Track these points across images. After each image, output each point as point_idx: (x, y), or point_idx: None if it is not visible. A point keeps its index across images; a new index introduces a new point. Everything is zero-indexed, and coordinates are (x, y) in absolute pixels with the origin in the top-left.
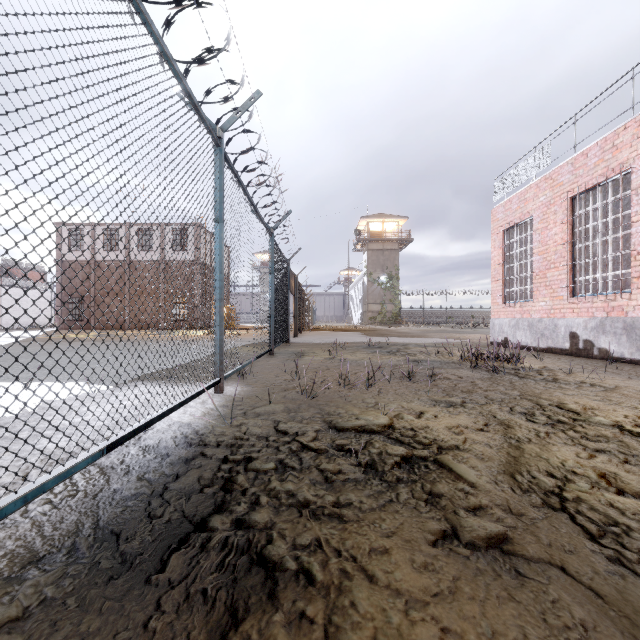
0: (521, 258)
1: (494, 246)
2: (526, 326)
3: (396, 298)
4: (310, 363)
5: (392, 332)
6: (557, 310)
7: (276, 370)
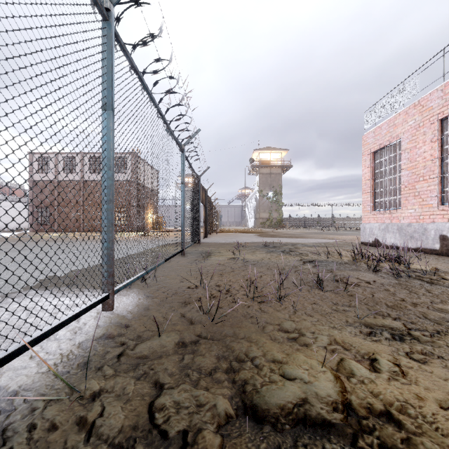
0: (386, 175)
1: (365, 165)
2: (395, 229)
3: (280, 208)
4: (216, 264)
5: (279, 233)
6: (426, 216)
7: (183, 273)
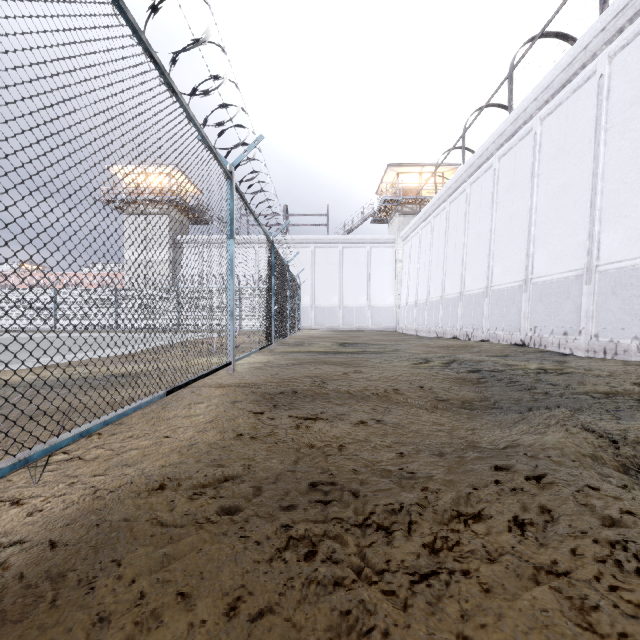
0: None
1: None
2: None
3: None
4: None
5: None
6: None
7: None
